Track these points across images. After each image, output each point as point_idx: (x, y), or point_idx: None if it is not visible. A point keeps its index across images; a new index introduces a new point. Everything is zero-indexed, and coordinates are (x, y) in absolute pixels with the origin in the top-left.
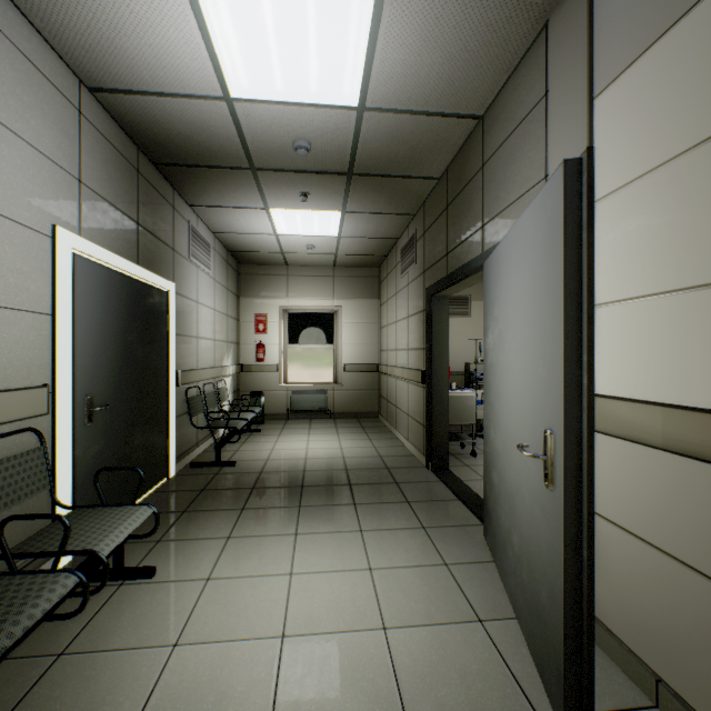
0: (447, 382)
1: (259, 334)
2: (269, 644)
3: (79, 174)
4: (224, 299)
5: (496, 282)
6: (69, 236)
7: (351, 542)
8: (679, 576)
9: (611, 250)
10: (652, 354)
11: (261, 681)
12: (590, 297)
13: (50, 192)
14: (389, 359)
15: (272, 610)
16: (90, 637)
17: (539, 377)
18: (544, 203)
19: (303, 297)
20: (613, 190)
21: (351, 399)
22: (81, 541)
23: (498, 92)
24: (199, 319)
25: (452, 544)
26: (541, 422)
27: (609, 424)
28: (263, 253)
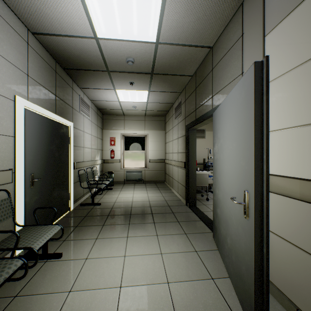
0: (195, 167)
1: (111, 146)
2: (114, 291)
3: (27, 72)
4: (96, 130)
5: (219, 122)
6: (22, 100)
7: (152, 241)
8: (308, 260)
9: (274, 106)
10: (294, 155)
11: (110, 309)
12: (267, 127)
13: (13, 80)
14: (169, 157)
15: (116, 274)
16: (30, 287)
17: (241, 165)
18: (244, 83)
19: (131, 129)
20: (275, 78)
21: (152, 174)
22: (26, 242)
23: (219, 35)
24: (84, 139)
25: (198, 242)
26: (242, 187)
27: (273, 188)
28: (113, 110)
